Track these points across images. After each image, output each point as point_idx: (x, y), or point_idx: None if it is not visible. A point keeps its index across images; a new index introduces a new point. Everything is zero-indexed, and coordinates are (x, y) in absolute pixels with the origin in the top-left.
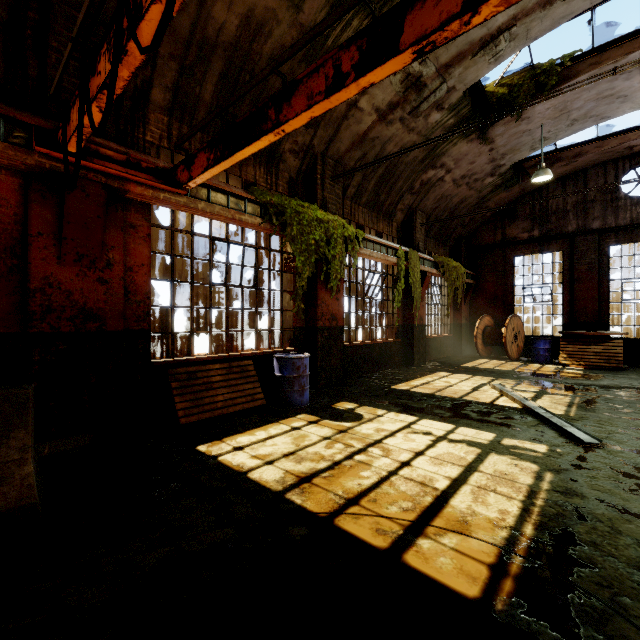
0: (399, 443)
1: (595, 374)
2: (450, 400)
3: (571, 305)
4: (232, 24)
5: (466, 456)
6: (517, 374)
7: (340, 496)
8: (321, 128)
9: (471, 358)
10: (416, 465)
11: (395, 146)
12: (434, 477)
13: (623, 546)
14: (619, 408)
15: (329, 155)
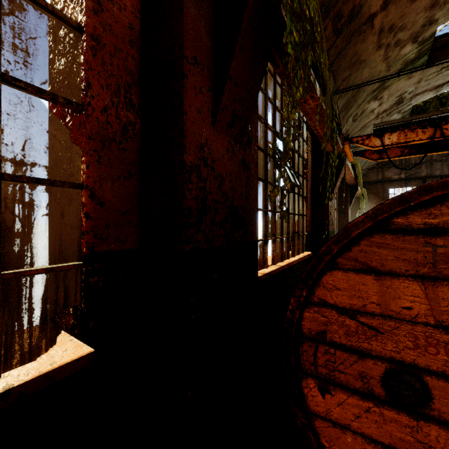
0: None
1: None
2: None
3: None
4: (364, 77)
5: None
6: None
7: None
8: (356, 122)
9: None
10: None
11: (370, 130)
12: None
13: None
14: None
15: (350, 135)
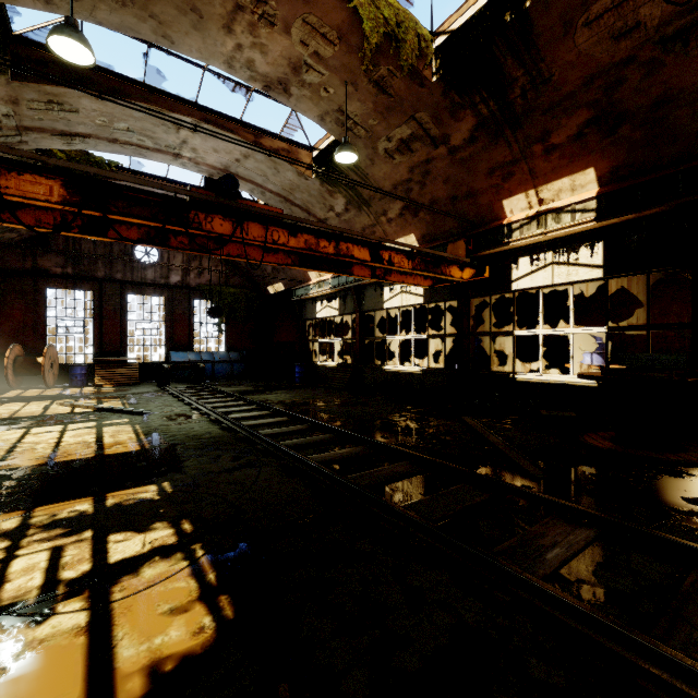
0: (37, 439)
1: (125, 388)
2: (36, 417)
3: (101, 337)
4: None
5: (91, 431)
6: (69, 395)
7: (41, 458)
8: None
9: (0, 391)
10: (67, 440)
11: None
12: (85, 440)
13: (173, 430)
14: (149, 401)
15: None
